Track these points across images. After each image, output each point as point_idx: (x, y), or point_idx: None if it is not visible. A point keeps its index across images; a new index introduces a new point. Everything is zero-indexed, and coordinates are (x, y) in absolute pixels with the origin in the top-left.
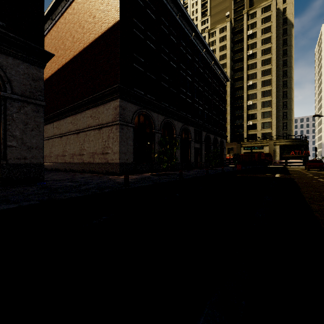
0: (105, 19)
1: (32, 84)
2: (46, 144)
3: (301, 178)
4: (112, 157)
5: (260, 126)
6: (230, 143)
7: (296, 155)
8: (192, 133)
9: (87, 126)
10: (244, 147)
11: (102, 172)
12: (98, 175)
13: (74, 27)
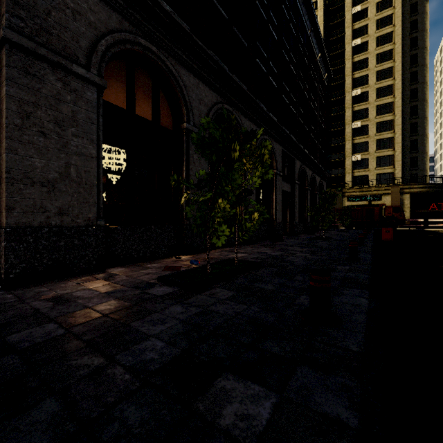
0: None
1: None
2: None
3: None
4: None
5: (374, 162)
6: None
7: (441, 210)
8: (278, 158)
9: None
10: (348, 197)
11: None
12: None
13: None
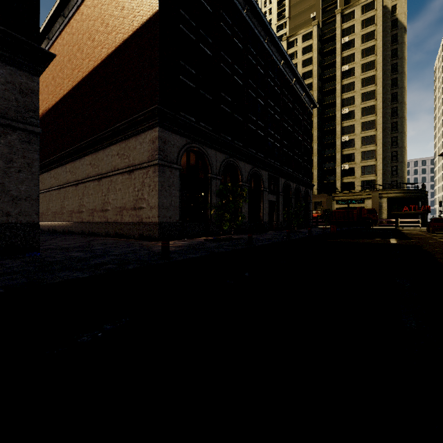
0: (138, 11)
1: (20, 100)
2: (56, 196)
3: (431, 245)
4: (147, 214)
5: (360, 171)
6: (317, 194)
7: (411, 212)
8: (265, 180)
9: (113, 169)
10: (337, 201)
11: (133, 236)
12: (127, 240)
13: (94, 25)
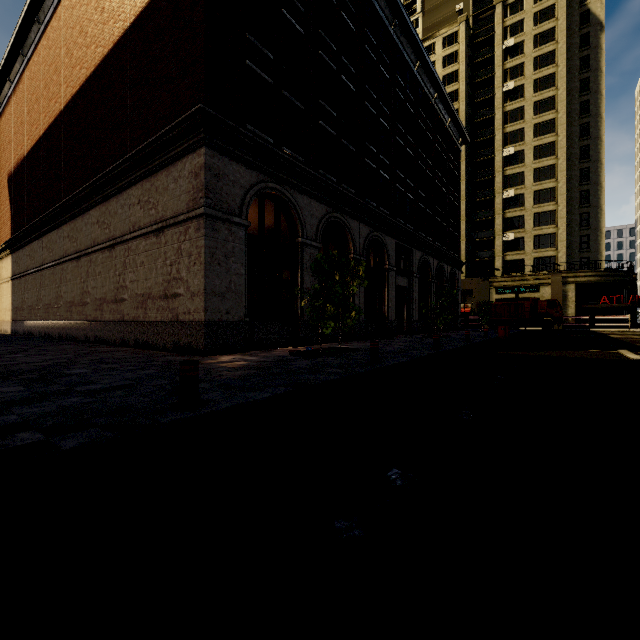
0: None
1: None
2: (49, 278)
3: None
4: (187, 306)
5: (531, 243)
6: (466, 279)
7: (614, 305)
8: (391, 252)
9: (132, 229)
10: (496, 288)
11: (163, 345)
12: (151, 353)
13: None
